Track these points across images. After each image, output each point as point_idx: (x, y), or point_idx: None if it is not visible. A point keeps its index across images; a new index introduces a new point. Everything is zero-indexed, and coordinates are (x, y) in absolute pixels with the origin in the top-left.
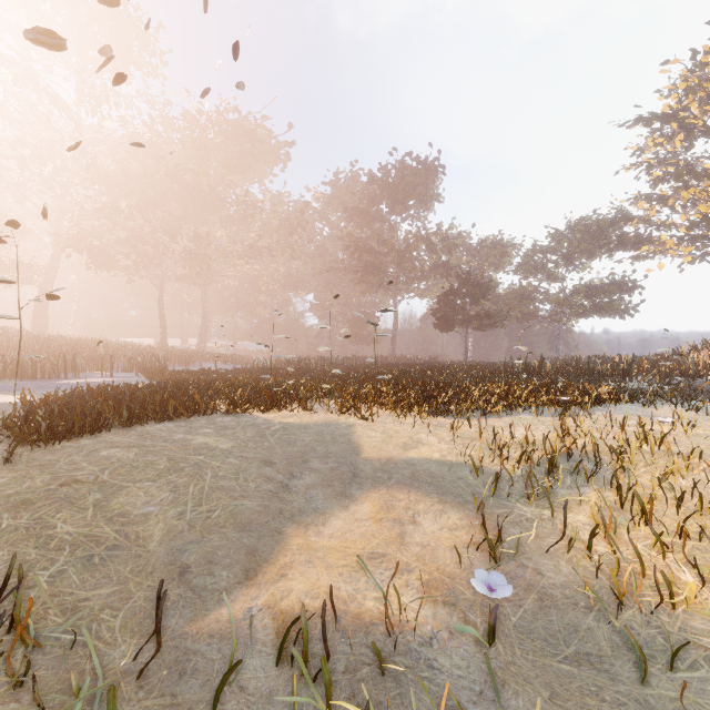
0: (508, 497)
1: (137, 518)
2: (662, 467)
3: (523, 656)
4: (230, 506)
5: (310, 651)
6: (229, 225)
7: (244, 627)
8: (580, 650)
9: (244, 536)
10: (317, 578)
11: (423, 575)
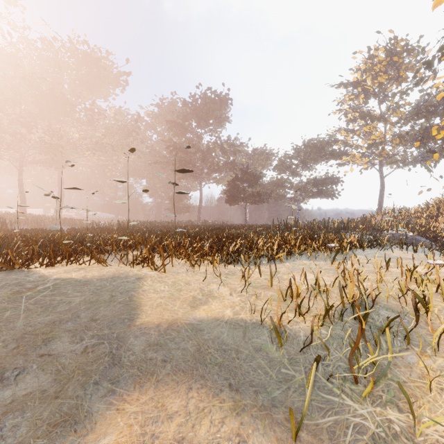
0: (327, 382)
1: None
2: None
3: None
4: None
5: None
6: (79, 125)
7: None
8: None
9: None
10: None
11: None
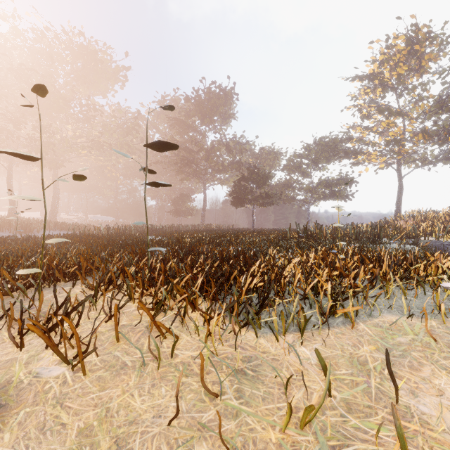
0: None
1: None
2: None
3: None
4: None
5: None
6: (74, 122)
7: None
8: None
9: None
10: None
11: None
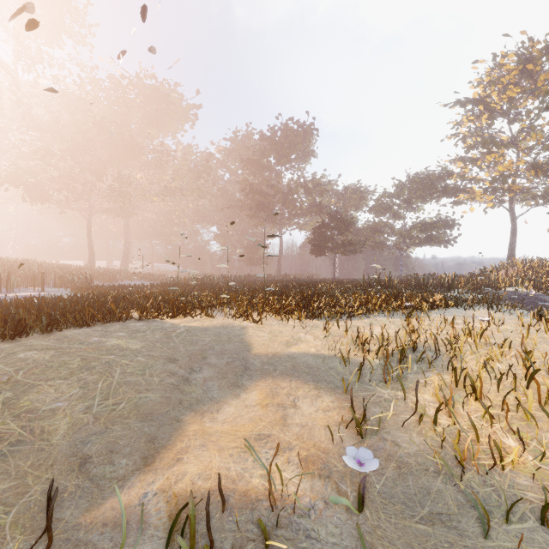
0: (370, 382)
1: (44, 414)
2: (483, 355)
3: (386, 519)
4: (134, 399)
5: (199, 532)
6: (147, 169)
7: (138, 512)
8: (433, 510)
9: (145, 425)
10: (210, 460)
11: (302, 451)
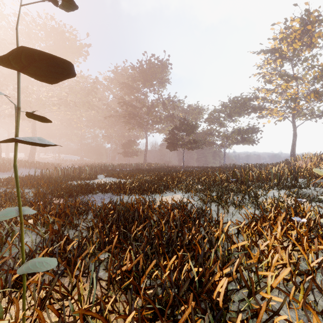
0: None
1: None
2: None
3: None
4: None
5: None
6: (47, 86)
7: None
8: None
9: None
10: None
11: None
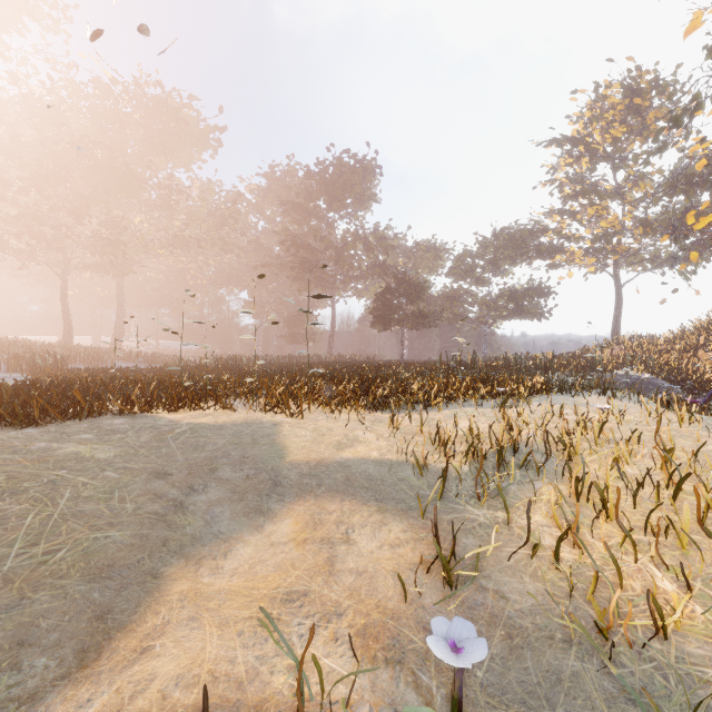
0: (457, 499)
1: None
2: (606, 455)
3: None
4: (85, 541)
5: None
6: (149, 211)
7: None
8: None
9: (96, 588)
10: (202, 646)
11: (357, 618)
